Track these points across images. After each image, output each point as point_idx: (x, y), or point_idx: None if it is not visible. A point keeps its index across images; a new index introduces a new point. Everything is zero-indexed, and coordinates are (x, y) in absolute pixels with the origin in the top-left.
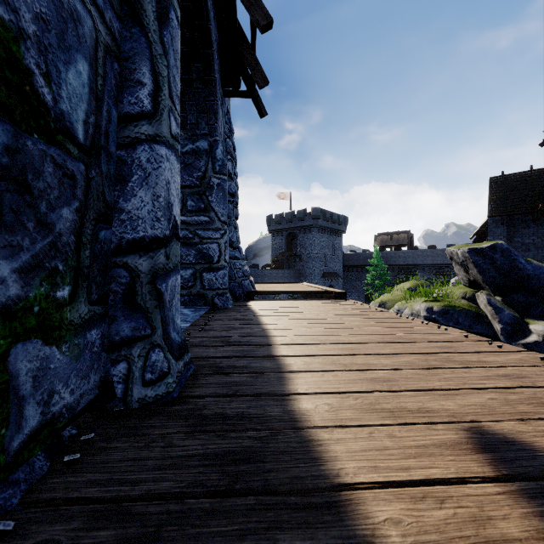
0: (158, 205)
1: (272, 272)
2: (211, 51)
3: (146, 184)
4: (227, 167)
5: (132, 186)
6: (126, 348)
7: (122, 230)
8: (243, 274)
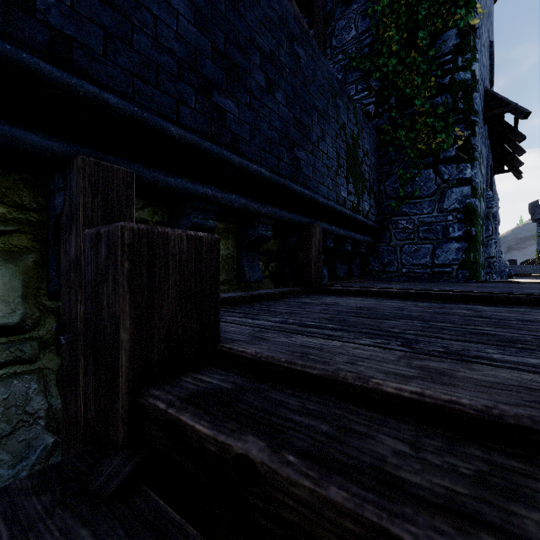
0: (493, 250)
1: (536, 268)
2: (491, 177)
3: (491, 247)
4: (497, 217)
5: (488, 248)
6: (488, 274)
7: (487, 255)
8: (504, 265)
